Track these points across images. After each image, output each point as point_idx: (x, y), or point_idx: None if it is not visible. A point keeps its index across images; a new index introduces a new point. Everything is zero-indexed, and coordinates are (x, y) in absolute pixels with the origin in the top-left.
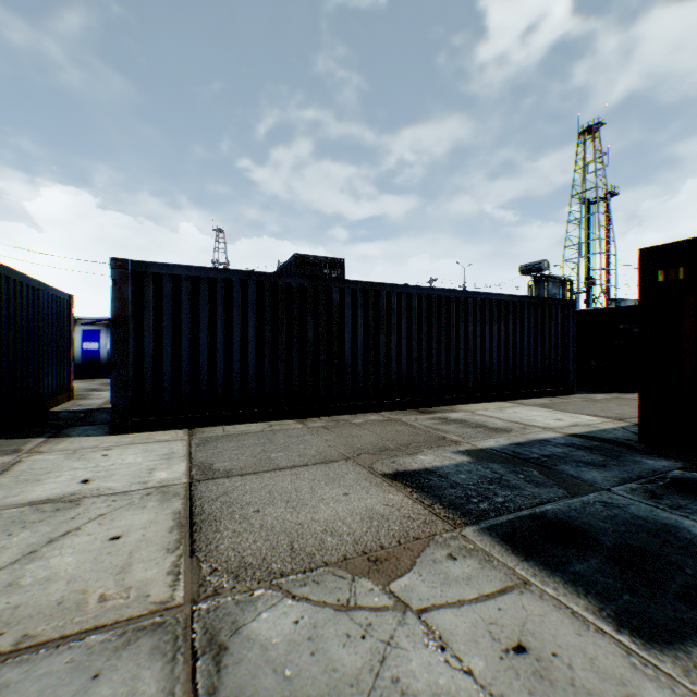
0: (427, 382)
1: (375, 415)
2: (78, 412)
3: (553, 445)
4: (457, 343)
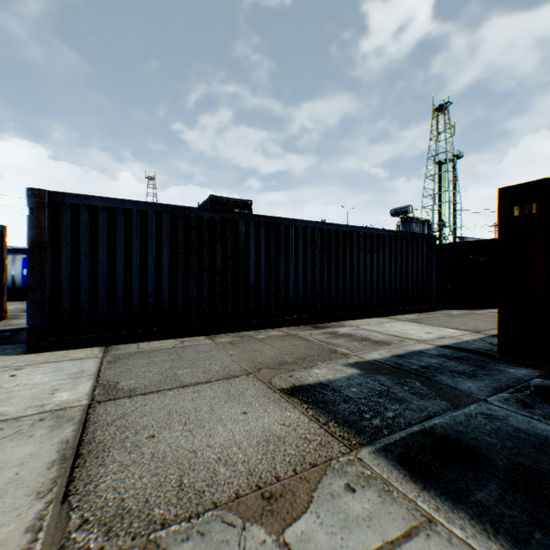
0: (320, 302)
1: (275, 331)
2: (6, 331)
3: (428, 357)
4: (345, 269)
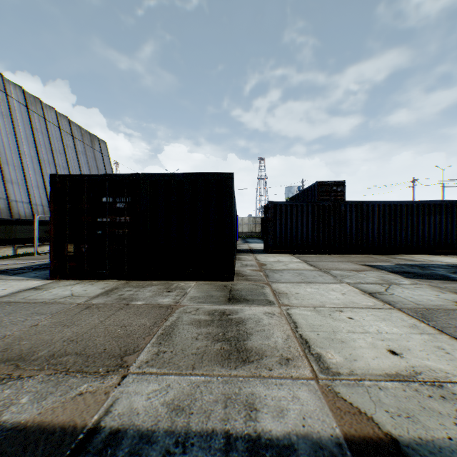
0: (388, 243)
1: (360, 255)
2: (246, 249)
3: (436, 265)
4: (406, 226)
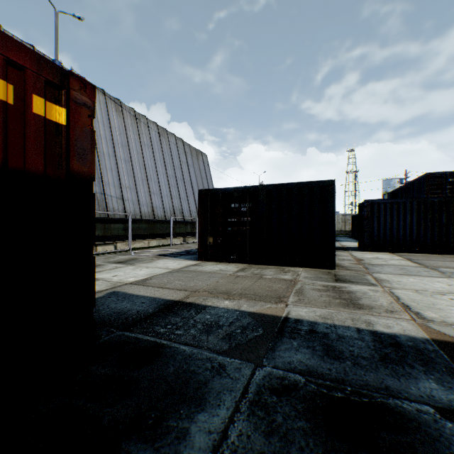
0: None
1: None
2: (339, 247)
3: None
4: None
